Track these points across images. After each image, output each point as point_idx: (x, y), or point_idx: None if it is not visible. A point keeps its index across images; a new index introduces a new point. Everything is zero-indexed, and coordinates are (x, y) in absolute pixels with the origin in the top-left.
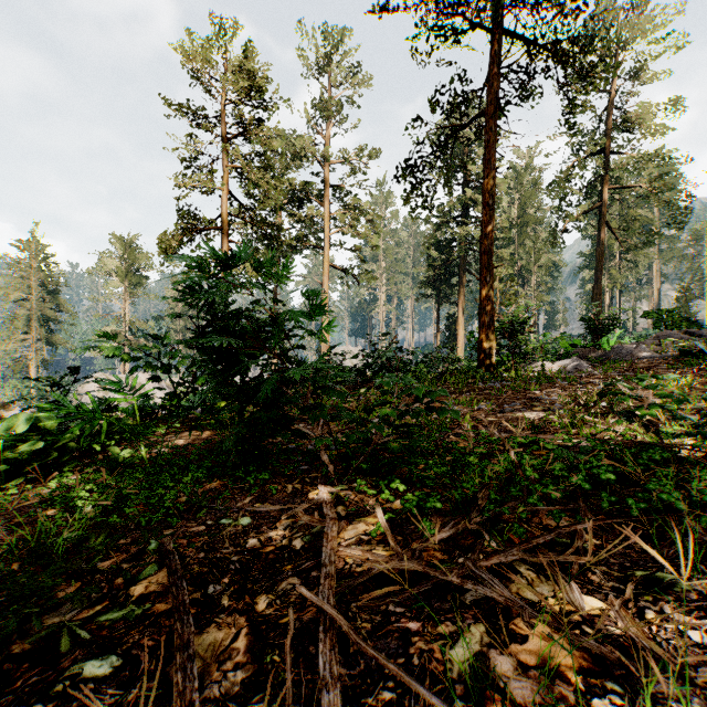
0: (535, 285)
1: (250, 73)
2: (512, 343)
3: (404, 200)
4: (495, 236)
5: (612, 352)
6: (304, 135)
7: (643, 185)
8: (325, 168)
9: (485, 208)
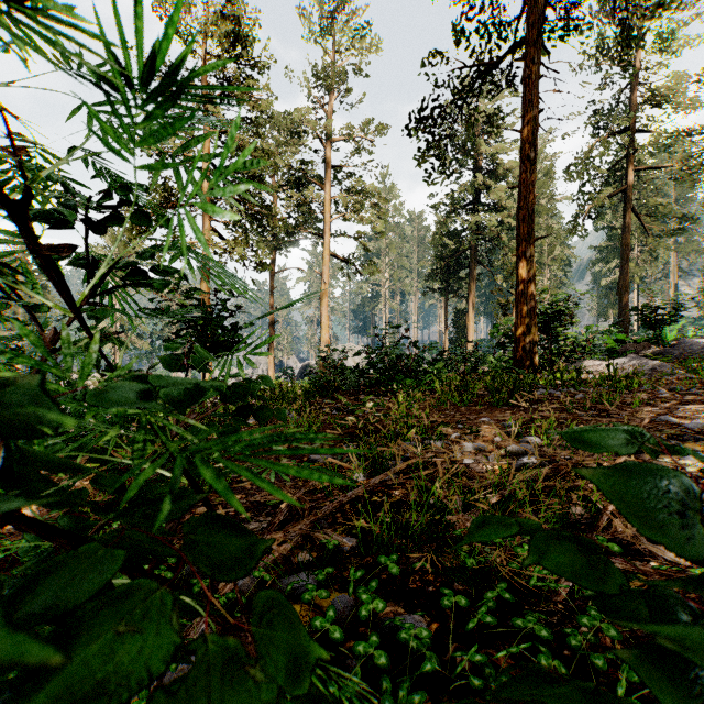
0: (548, 279)
1: (233, 20)
2: (549, 337)
3: (419, 160)
4: (507, 226)
5: (677, 349)
6: (301, 110)
7: (677, 164)
8: (324, 148)
9: (524, 163)
